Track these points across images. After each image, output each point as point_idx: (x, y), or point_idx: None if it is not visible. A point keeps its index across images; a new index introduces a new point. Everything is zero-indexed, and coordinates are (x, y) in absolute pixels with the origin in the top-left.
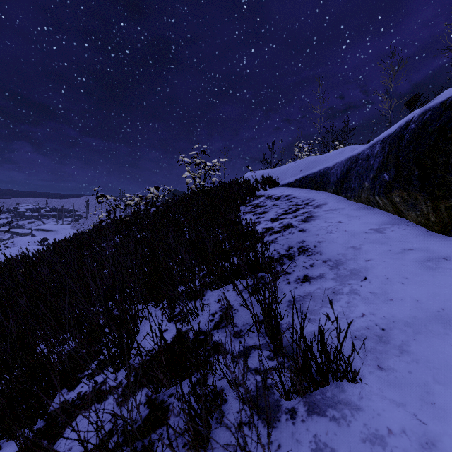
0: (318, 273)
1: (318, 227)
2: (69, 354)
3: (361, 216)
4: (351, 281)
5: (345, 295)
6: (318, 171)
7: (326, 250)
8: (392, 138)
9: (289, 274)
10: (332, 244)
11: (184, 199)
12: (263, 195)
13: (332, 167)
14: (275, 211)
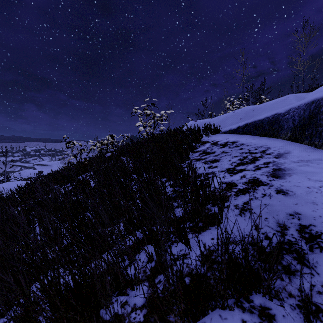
0: None
1: (305, 188)
2: None
3: None
4: None
5: None
6: (266, 118)
7: None
8: None
9: None
10: None
11: (137, 145)
12: (207, 141)
13: (285, 112)
14: (227, 159)
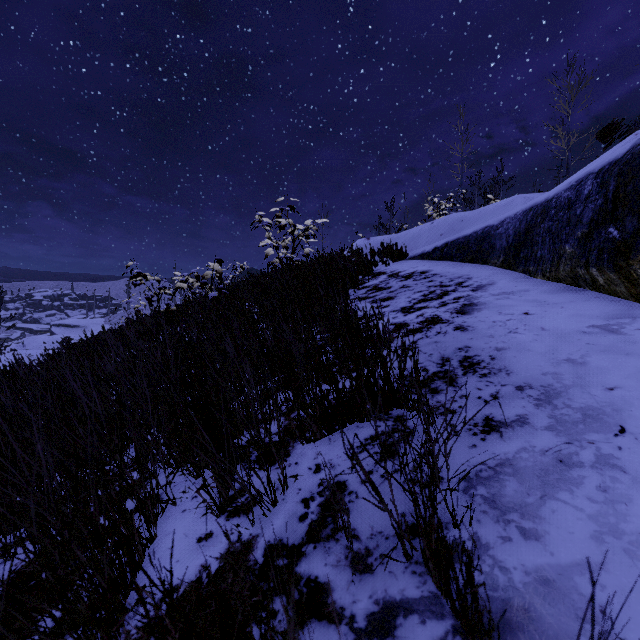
0: (512, 414)
1: (490, 323)
2: (15, 580)
3: (564, 303)
4: (591, 435)
5: (591, 470)
6: (474, 234)
7: (516, 365)
8: (624, 164)
9: (454, 413)
10: (526, 354)
11: (262, 279)
12: (383, 272)
13: (499, 224)
14: (406, 296)
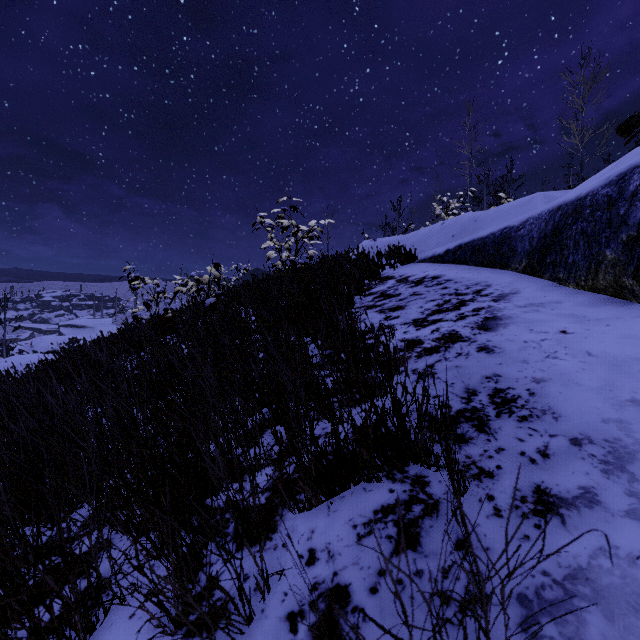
0: (573, 485)
1: (520, 343)
2: None
3: (609, 319)
4: None
5: None
6: (491, 235)
7: (565, 405)
8: None
9: (491, 478)
10: (575, 390)
11: (263, 283)
12: (391, 276)
13: (520, 225)
14: (418, 306)
